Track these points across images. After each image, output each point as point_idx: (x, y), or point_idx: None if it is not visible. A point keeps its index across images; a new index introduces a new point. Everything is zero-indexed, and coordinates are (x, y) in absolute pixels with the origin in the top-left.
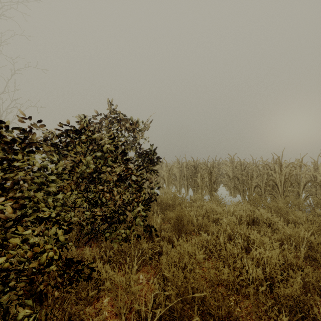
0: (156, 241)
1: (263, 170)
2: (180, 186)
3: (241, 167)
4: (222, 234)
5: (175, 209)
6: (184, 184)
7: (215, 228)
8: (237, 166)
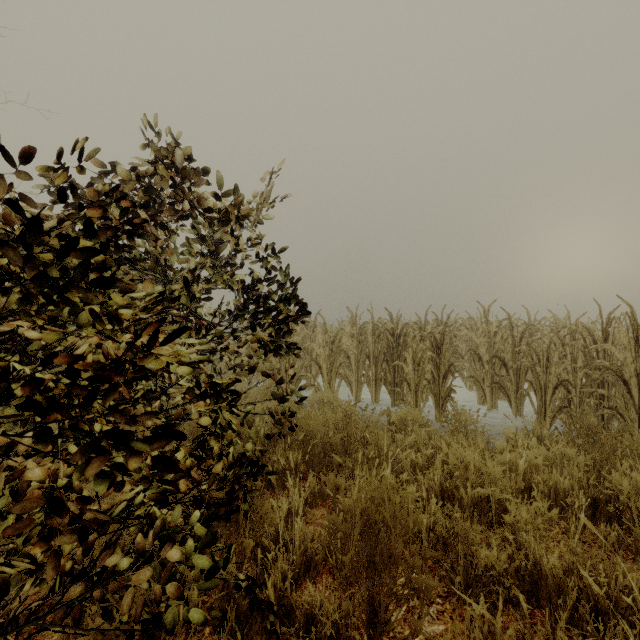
0: (283, 639)
1: (577, 343)
2: (358, 381)
3: (513, 334)
4: (562, 624)
5: (349, 455)
6: (368, 377)
7: (506, 566)
8: (505, 331)
